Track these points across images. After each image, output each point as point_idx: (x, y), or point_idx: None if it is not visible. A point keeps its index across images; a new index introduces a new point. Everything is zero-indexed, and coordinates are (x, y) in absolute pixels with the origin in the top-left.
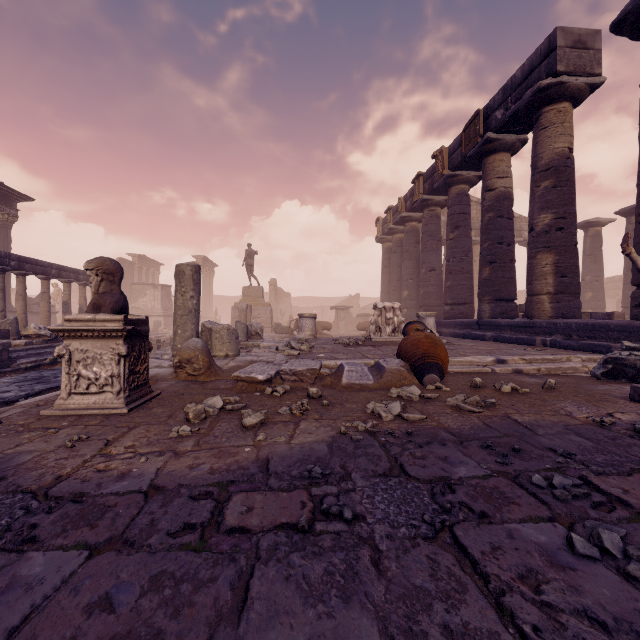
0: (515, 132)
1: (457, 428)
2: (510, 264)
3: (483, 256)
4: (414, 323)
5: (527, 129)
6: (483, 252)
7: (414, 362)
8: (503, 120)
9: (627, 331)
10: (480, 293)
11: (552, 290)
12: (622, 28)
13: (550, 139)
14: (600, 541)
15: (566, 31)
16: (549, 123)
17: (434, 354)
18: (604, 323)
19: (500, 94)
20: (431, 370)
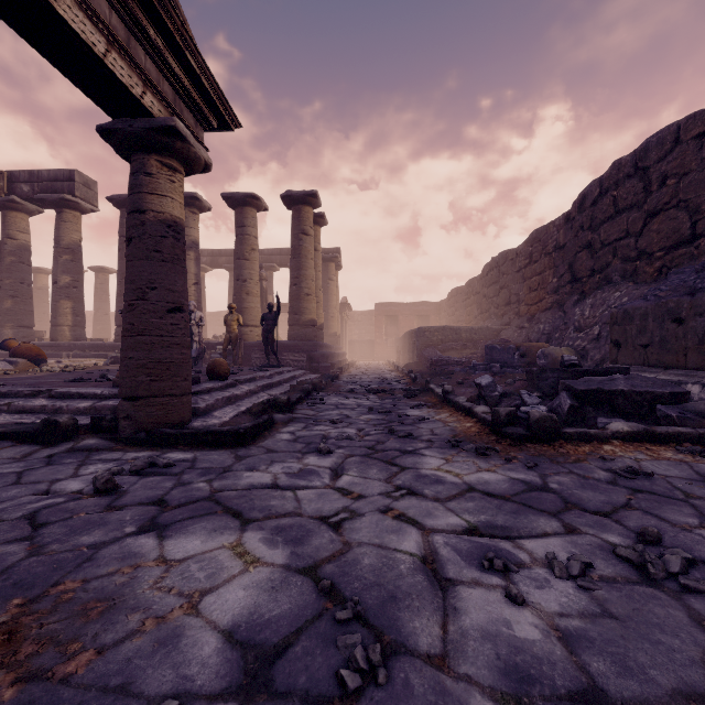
0: (37, 205)
1: (86, 371)
2: (31, 300)
3: (5, 290)
4: (12, 339)
5: (46, 207)
6: (6, 287)
7: (32, 358)
8: (30, 195)
9: (114, 347)
10: (2, 320)
11: (71, 324)
12: (112, 201)
13: (70, 231)
14: None
15: (81, 174)
16: (69, 220)
17: (43, 354)
18: (104, 343)
19: (27, 174)
20: (44, 362)
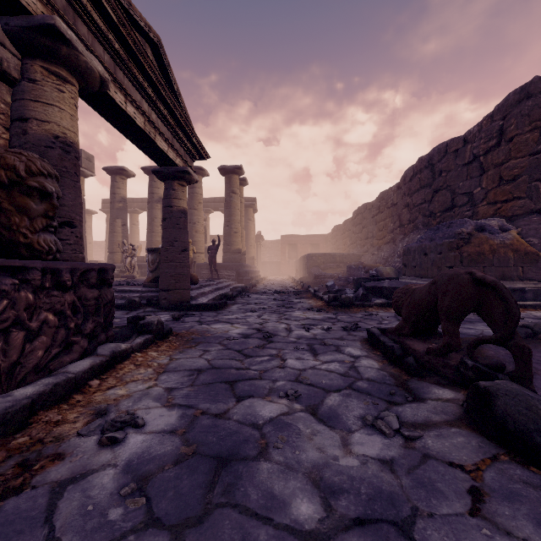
0: None
1: None
2: None
3: None
4: None
5: None
6: None
7: None
8: None
9: None
10: None
11: None
12: (106, 170)
13: None
14: (133, 280)
15: (85, 152)
16: None
17: None
18: None
19: None
20: None
